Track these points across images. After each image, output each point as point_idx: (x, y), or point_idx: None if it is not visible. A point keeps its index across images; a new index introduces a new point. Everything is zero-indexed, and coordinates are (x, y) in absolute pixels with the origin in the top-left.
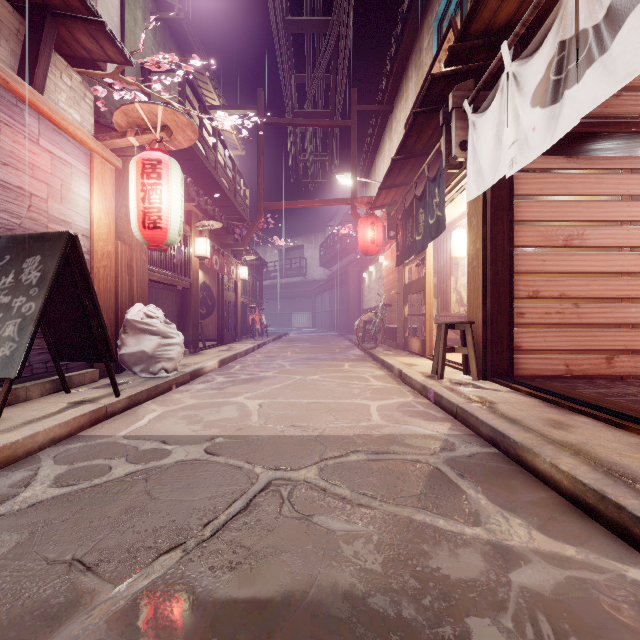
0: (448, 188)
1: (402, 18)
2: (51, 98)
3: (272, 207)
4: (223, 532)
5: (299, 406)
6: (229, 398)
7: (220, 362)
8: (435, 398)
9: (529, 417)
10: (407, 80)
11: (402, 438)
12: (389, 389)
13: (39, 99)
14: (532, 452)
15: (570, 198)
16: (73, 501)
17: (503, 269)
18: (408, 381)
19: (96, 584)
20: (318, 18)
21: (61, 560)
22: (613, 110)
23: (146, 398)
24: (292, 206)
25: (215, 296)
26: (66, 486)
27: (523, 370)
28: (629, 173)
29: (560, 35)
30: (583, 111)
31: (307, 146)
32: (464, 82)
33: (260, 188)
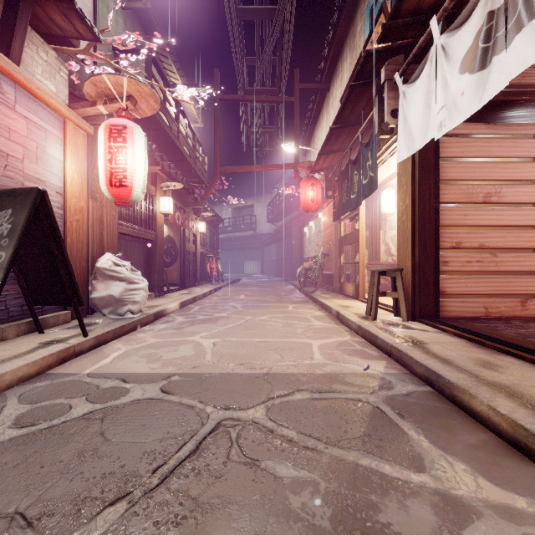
0: (379, 152)
1: (338, 7)
2: (28, 70)
3: (226, 171)
4: (171, 479)
5: (249, 345)
6: (187, 337)
7: (181, 304)
8: (370, 338)
9: (459, 357)
10: (342, 61)
11: (343, 376)
12: (328, 329)
13: (15, 69)
14: (468, 393)
15: (489, 160)
16: (28, 443)
17: (430, 223)
18: (345, 321)
19: None
20: (266, 7)
21: (3, 513)
22: (530, 80)
23: (112, 337)
24: (244, 170)
25: (178, 247)
26: (25, 427)
27: (447, 312)
28: None
29: (489, 5)
30: (512, 74)
31: (256, 119)
32: (395, 57)
33: (216, 155)
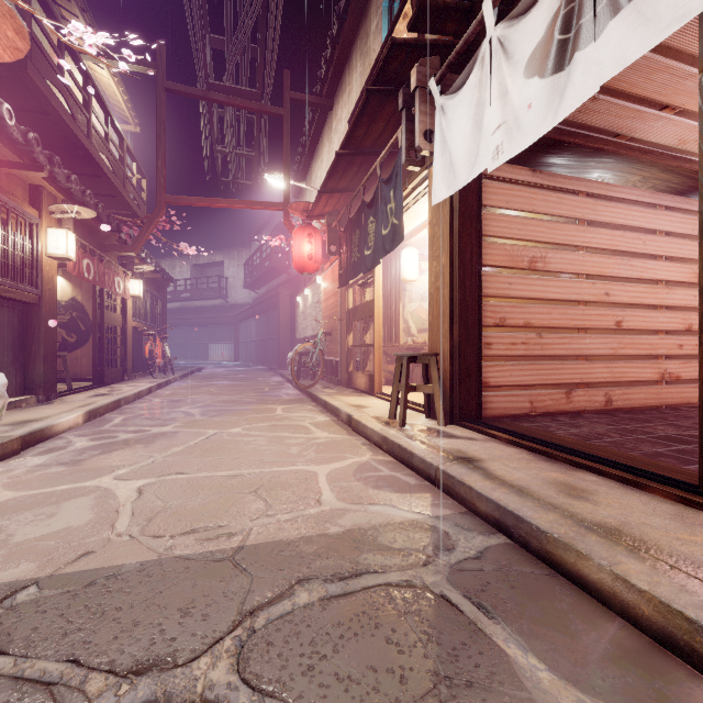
0: (404, 193)
1: None
2: None
3: (178, 202)
4: None
5: (208, 486)
6: (85, 481)
7: (88, 414)
8: (402, 455)
9: (533, 481)
10: (351, 70)
11: (374, 534)
12: (338, 443)
13: None
14: (575, 551)
15: (534, 216)
16: None
17: (472, 291)
18: (361, 430)
19: None
20: None
21: None
22: (585, 117)
23: None
24: (206, 204)
25: (91, 318)
26: None
27: (490, 410)
28: (584, 196)
29: None
30: (604, 76)
31: (227, 133)
32: (429, 57)
33: (160, 175)
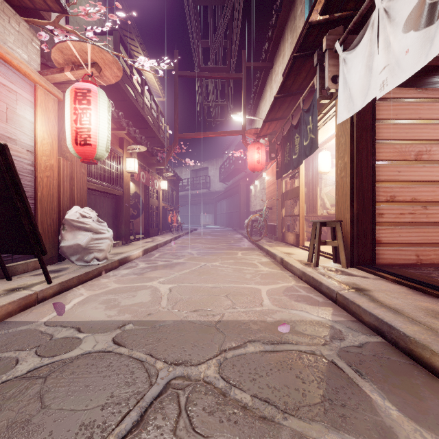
0: (319, 117)
1: None
2: None
3: (184, 137)
4: None
5: (202, 290)
6: (146, 282)
7: (144, 251)
8: (314, 284)
9: (407, 306)
10: (284, 42)
11: (293, 325)
12: (274, 274)
13: None
14: (429, 350)
15: (420, 121)
16: None
17: (367, 178)
18: (289, 267)
19: None
20: None
21: None
22: None
23: (77, 283)
24: (199, 136)
25: (143, 202)
26: None
27: (382, 259)
28: None
29: None
30: None
31: (210, 93)
32: (335, 28)
33: (176, 123)
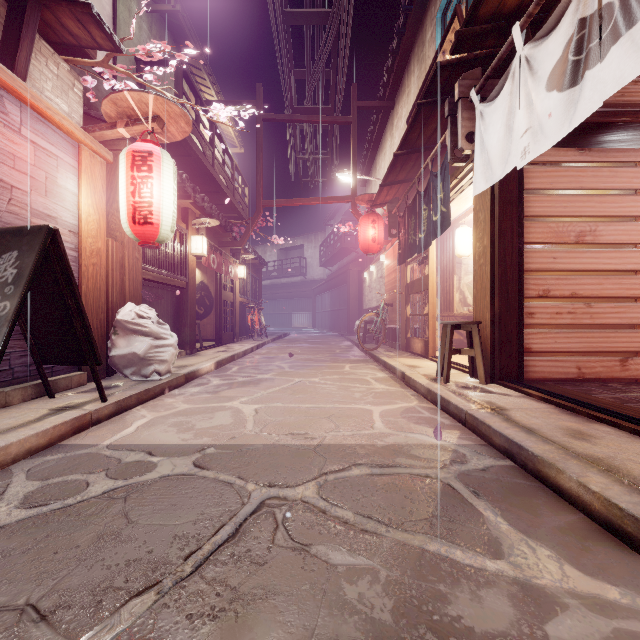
0: (453, 183)
1: (404, 10)
2: (36, 86)
3: (271, 205)
4: (206, 567)
5: (297, 412)
6: (224, 403)
7: (217, 364)
8: (441, 403)
9: (546, 426)
10: (409, 74)
11: (408, 448)
12: (392, 393)
13: (20, 85)
14: (555, 468)
15: (582, 192)
16: (39, 526)
17: (512, 267)
18: (412, 384)
19: (48, 639)
20: (318, 10)
21: (12, 605)
22: (630, 98)
23: (136, 403)
24: (291, 204)
25: (213, 296)
26: (35, 507)
27: (533, 373)
28: None
29: (580, 11)
30: (607, 92)
31: (307, 143)
32: (471, 70)
33: (259, 185)
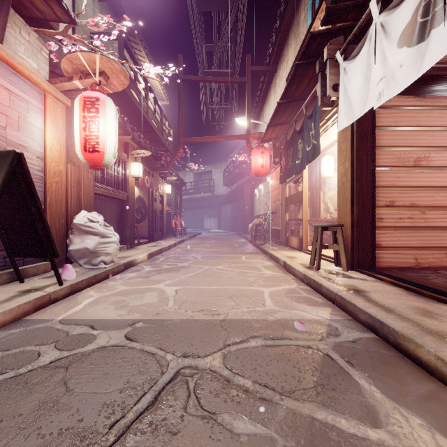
0: (321, 123)
1: None
2: (11, 48)
3: (188, 141)
4: (127, 436)
5: (207, 292)
6: (152, 285)
7: (149, 255)
8: (315, 286)
9: (400, 305)
10: (288, 47)
11: (293, 323)
12: (277, 277)
13: None
14: (414, 342)
15: (418, 129)
16: None
17: (367, 184)
18: (292, 271)
19: None
20: None
21: None
22: None
23: (86, 285)
24: (203, 140)
25: (147, 206)
26: None
27: (382, 263)
28: None
29: None
30: None
31: (214, 97)
32: (336, 38)
33: (180, 127)
